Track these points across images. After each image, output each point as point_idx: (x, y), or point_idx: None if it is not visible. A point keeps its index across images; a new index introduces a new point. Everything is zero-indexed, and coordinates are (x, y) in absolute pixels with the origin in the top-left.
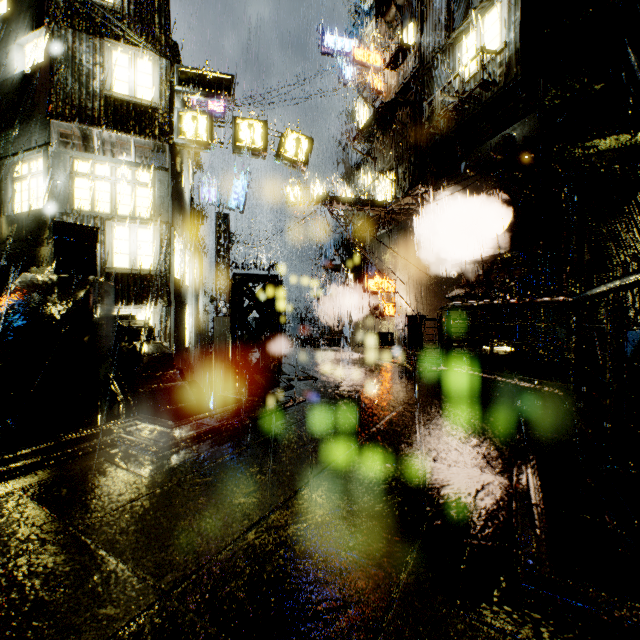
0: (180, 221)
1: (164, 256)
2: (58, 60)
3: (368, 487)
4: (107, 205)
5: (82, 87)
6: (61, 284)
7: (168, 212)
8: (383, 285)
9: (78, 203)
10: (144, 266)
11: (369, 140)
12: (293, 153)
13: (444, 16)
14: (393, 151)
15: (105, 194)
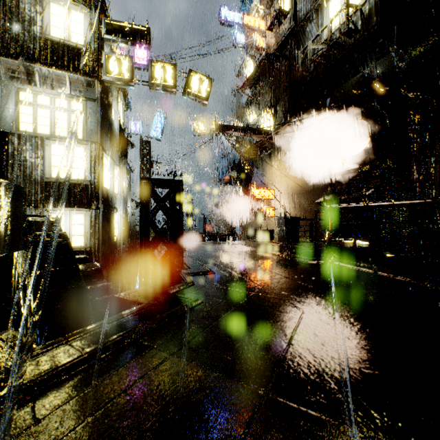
0: (109, 143)
1: (93, 169)
2: (4, 8)
3: None
4: (47, 128)
5: (24, 31)
6: None
7: (97, 134)
8: (265, 194)
9: (23, 126)
10: (77, 177)
11: (254, 86)
12: (197, 90)
13: None
14: (272, 94)
15: (45, 119)
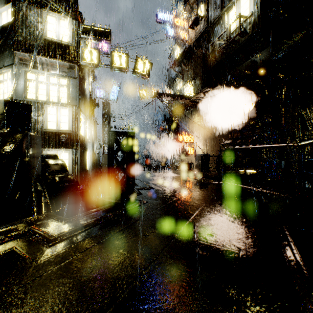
0: (83, 105)
1: (74, 123)
2: (18, 19)
3: (188, 272)
4: (44, 96)
5: (31, 34)
6: (5, 135)
7: (77, 100)
8: (187, 138)
9: (29, 95)
10: (64, 128)
11: (180, 65)
12: (142, 70)
13: (219, 0)
14: (192, 71)
15: (43, 90)
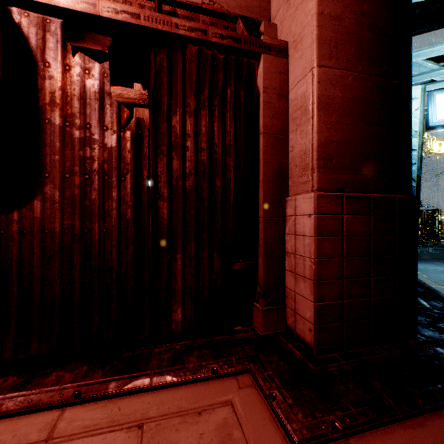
0: None
1: None
2: None
3: None
4: None
5: None
6: None
7: None
8: None
9: None
10: None
11: None
12: (436, 150)
13: None
14: None
15: None
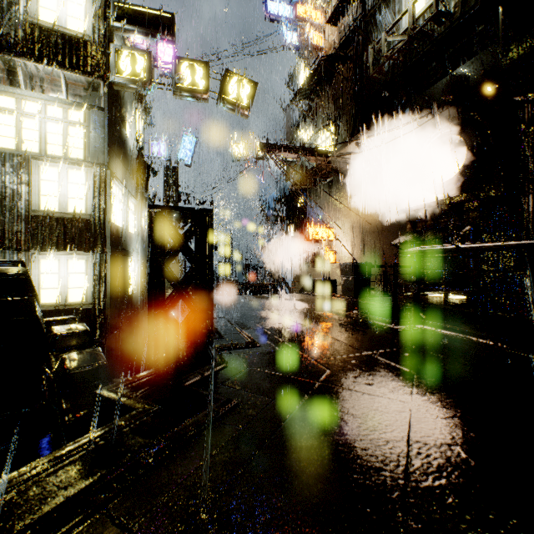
0: (121, 167)
1: (98, 199)
2: None
3: None
4: (35, 144)
5: (2, 12)
6: None
7: (104, 154)
8: (324, 233)
9: (1, 141)
10: (75, 210)
11: (309, 97)
12: (236, 96)
13: None
14: (333, 106)
15: (33, 132)
